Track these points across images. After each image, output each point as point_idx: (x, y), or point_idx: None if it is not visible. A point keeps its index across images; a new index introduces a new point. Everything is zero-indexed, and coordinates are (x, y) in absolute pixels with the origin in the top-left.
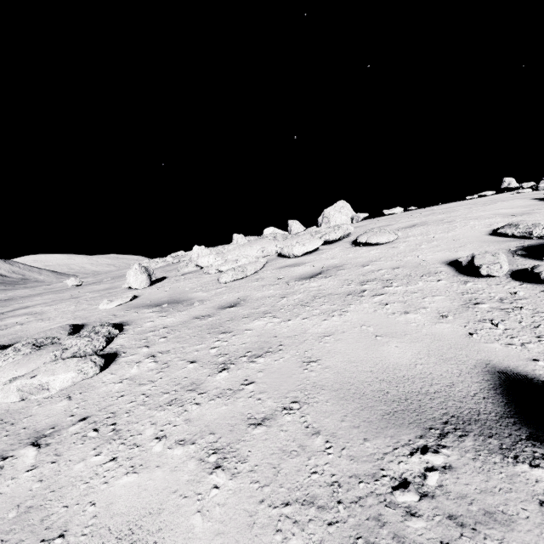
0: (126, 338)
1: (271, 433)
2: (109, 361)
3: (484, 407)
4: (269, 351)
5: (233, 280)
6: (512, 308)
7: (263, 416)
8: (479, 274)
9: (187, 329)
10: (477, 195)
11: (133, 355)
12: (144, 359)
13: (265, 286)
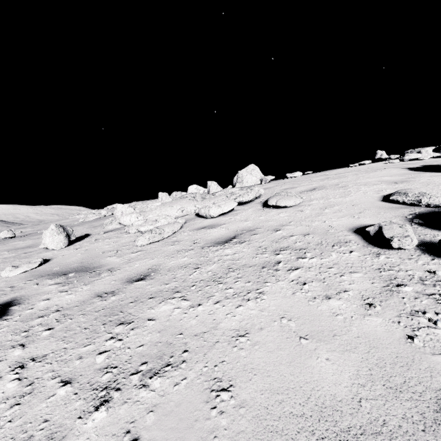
0: (4, 328)
1: None
2: None
3: None
4: (169, 363)
5: (149, 242)
6: (438, 293)
7: None
8: (390, 246)
9: (82, 315)
10: (358, 164)
11: None
12: (8, 372)
13: (180, 251)
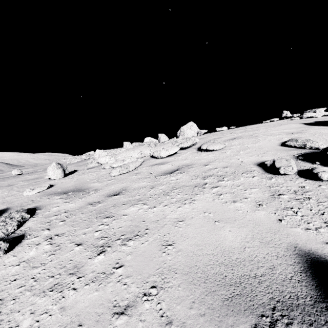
0: (35, 221)
1: (131, 324)
2: (15, 243)
3: (301, 291)
4: (137, 234)
5: (120, 174)
6: (303, 198)
7: (126, 304)
8: (279, 173)
9: (81, 213)
10: (269, 121)
11: (36, 237)
12: (43, 241)
13: (141, 178)
